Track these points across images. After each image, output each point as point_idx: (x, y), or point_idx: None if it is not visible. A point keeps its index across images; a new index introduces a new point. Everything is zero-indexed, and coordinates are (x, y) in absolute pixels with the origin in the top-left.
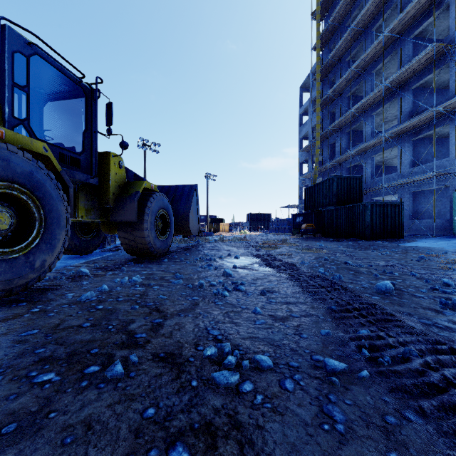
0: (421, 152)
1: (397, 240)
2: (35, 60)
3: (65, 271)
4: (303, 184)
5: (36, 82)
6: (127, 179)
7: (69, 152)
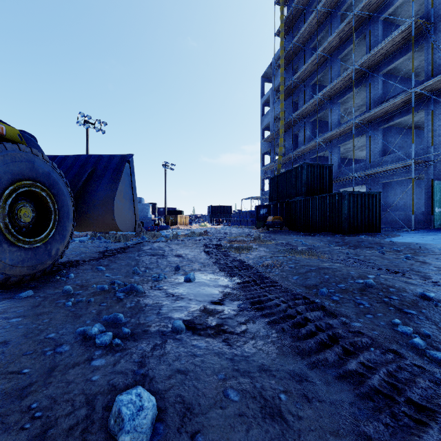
0: (389, 142)
1: (376, 234)
2: None
3: None
4: (265, 175)
5: None
6: None
7: None
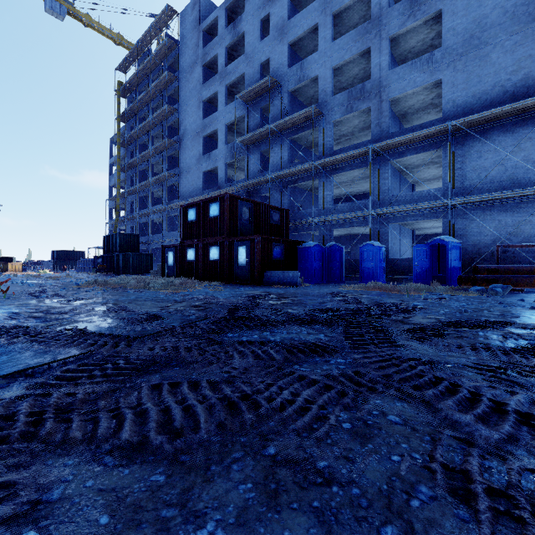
0: (175, 223)
1: (147, 274)
2: None
3: None
4: (113, 228)
5: None
6: None
7: None
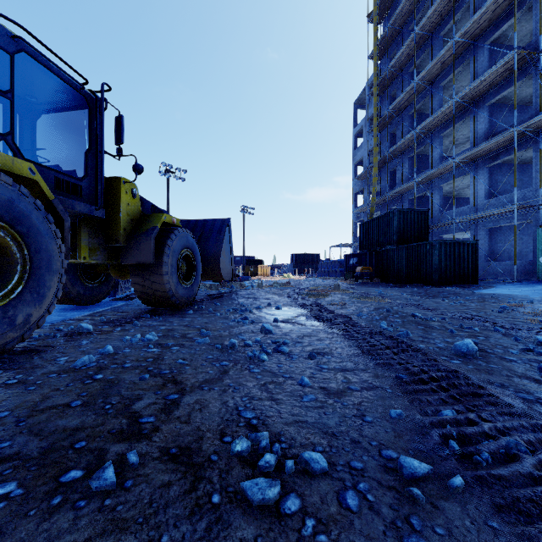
0: (498, 181)
1: (470, 286)
2: (22, 60)
3: (63, 327)
4: (358, 218)
5: (26, 88)
6: (142, 212)
7: (67, 177)
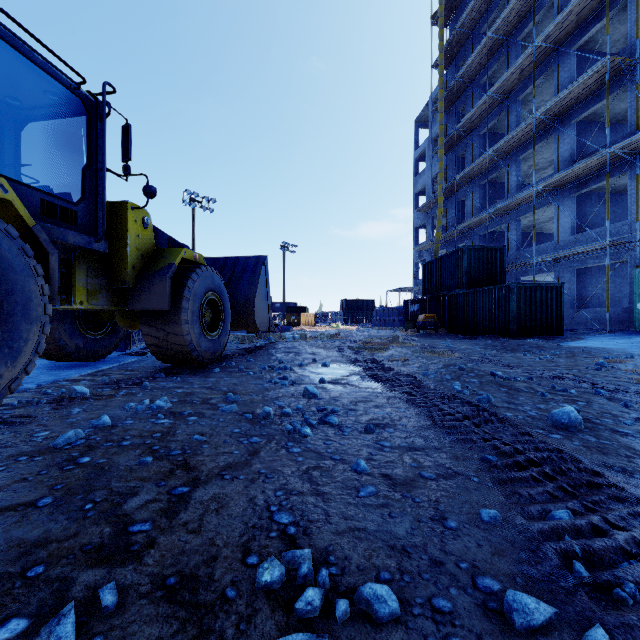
0: (587, 213)
1: (555, 337)
2: None
3: (52, 390)
4: (420, 258)
5: (6, 87)
6: (157, 246)
7: (57, 200)
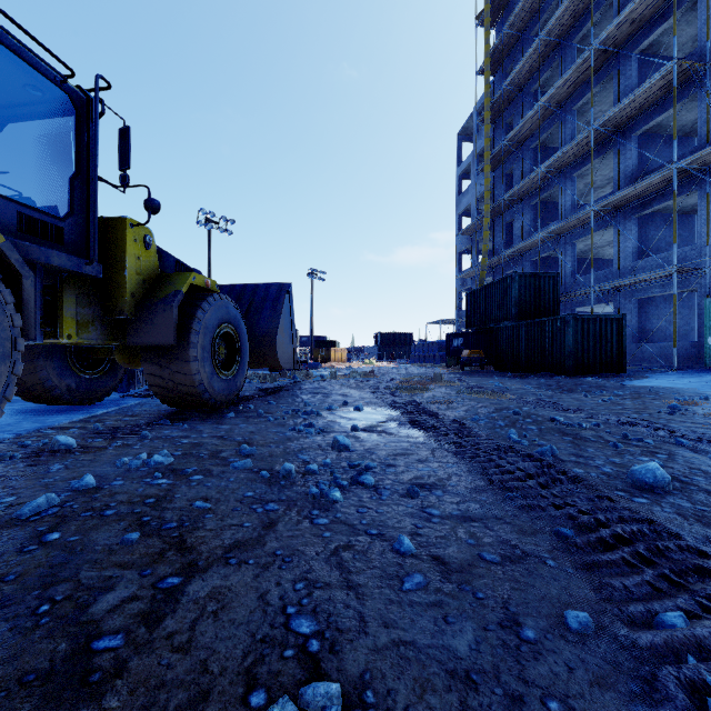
0: (650, 236)
1: (616, 376)
2: None
3: (33, 440)
4: (463, 286)
5: None
6: (162, 270)
7: (38, 213)
